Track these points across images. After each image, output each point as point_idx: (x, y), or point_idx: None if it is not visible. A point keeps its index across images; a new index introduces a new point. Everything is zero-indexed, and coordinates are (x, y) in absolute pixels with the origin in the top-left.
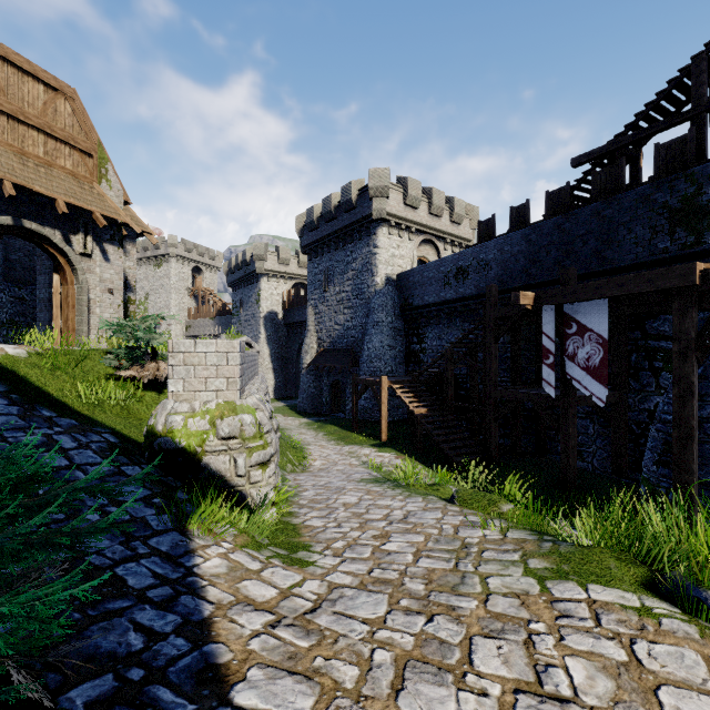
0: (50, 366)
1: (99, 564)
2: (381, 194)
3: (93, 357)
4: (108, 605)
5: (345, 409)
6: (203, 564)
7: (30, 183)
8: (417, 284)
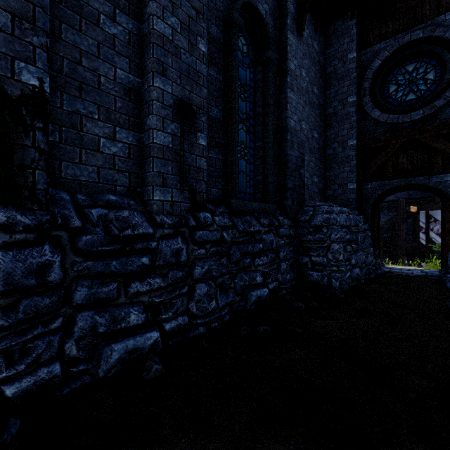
0: None
1: None
2: None
3: None
4: None
5: None
6: None
7: None
8: None
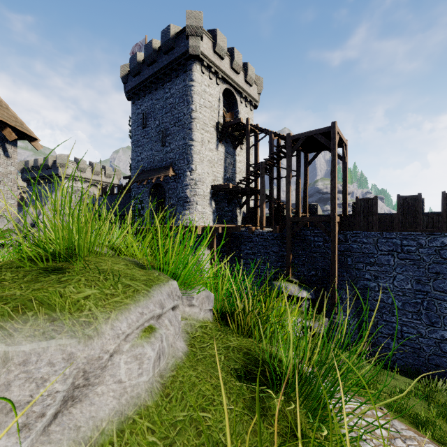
0: None
1: None
2: (63, 166)
3: None
4: None
5: None
6: None
7: None
8: None
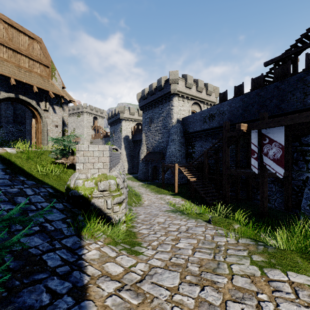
0: (26, 157)
1: (35, 253)
2: (174, 82)
3: (46, 154)
4: (35, 276)
5: (159, 178)
6: (87, 253)
7: (22, 79)
8: (191, 122)
